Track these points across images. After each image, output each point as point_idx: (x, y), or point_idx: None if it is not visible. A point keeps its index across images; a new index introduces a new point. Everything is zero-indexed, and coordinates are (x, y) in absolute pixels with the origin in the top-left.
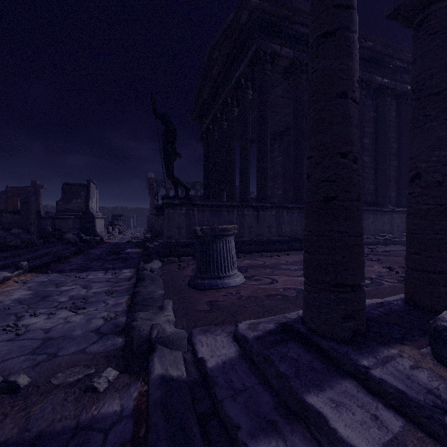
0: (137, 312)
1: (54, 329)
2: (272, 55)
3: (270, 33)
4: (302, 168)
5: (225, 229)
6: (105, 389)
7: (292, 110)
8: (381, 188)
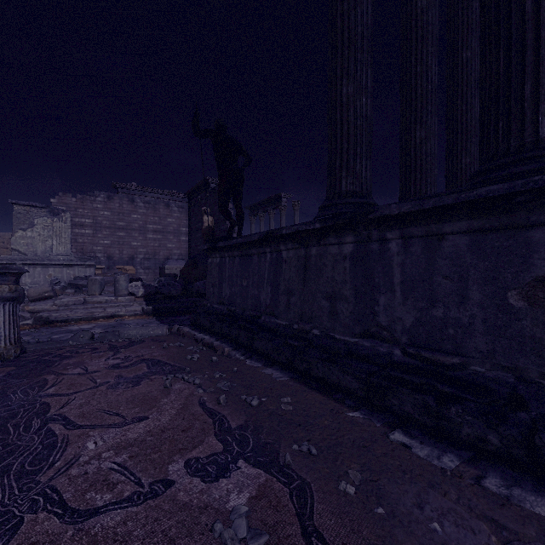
0: None
1: None
2: None
3: None
4: None
5: None
6: None
7: None
8: None
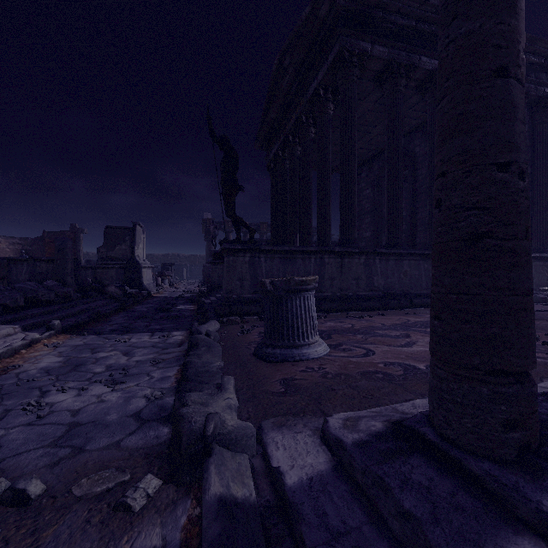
0: (189, 393)
1: (83, 410)
2: (361, 56)
3: (358, 27)
4: (400, 202)
5: (304, 282)
6: (142, 508)
7: (387, 126)
8: None
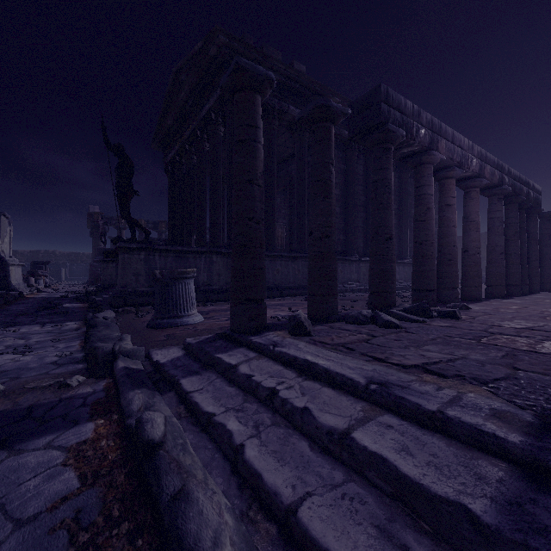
0: (97, 343)
1: (4, 366)
2: None
3: None
4: (274, 215)
5: (184, 272)
6: (77, 385)
7: (265, 154)
8: (350, 238)
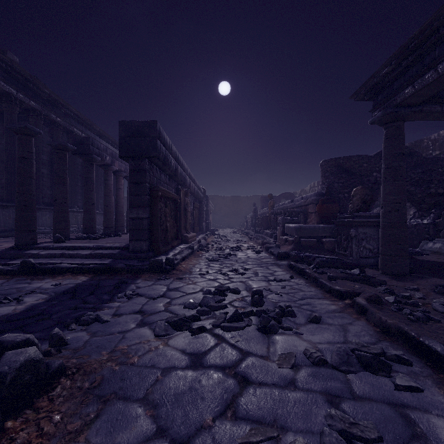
0: None
1: None
2: None
3: None
4: None
5: None
6: None
7: None
8: None
